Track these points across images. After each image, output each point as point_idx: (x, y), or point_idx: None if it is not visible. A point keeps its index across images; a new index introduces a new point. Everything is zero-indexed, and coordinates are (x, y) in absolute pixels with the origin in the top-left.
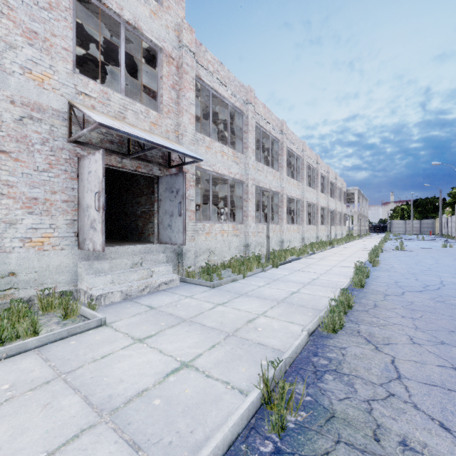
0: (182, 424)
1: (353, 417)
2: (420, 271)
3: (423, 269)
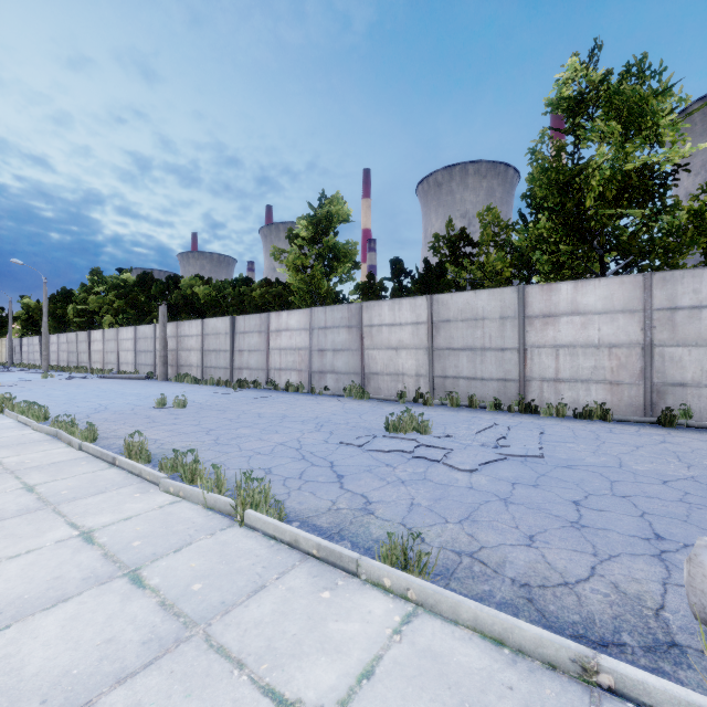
0: (103, 483)
1: (162, 451)
2: (68, 401)
3: (68, 399)
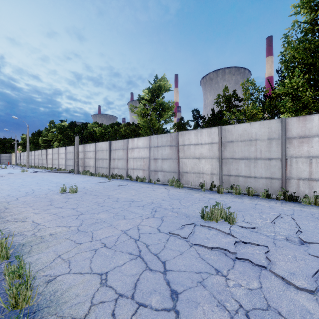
0: None
1: (31, 240)
2: (18, 186)
3: (19, 185)
